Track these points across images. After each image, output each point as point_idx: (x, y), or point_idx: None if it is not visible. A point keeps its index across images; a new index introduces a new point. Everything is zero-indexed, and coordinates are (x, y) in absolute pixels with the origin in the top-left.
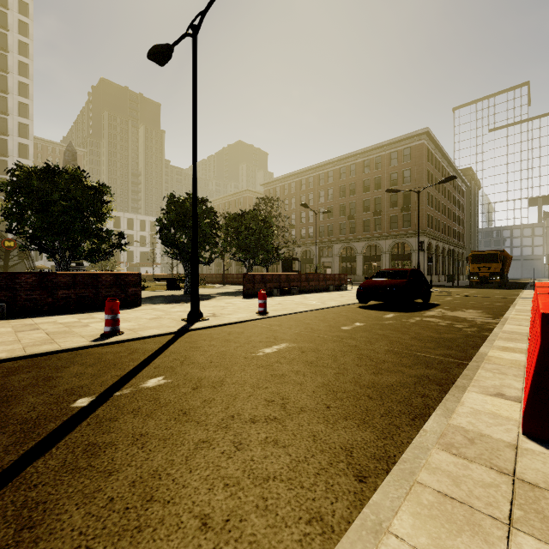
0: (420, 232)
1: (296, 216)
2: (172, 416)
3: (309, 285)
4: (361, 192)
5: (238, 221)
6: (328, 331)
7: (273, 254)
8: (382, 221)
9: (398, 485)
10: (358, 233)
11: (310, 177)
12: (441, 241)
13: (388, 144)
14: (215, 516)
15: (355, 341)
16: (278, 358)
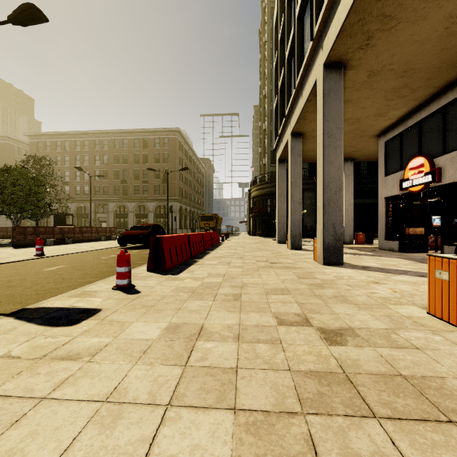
0: (175, 198)
1: (70, 173)
2: (4, 287)
3: (82, 236)
4: (133, 163)
5: (2, 176)
6: (92, 259)
7: (45, 209)
8: (149, 188)
9: (102, 281)
10: (131, 195)
11: (85, 141)
12: (189, 206)
13: (153, 131)
14: (42, 293)
15: (107, 261)
16: (58, 270)
